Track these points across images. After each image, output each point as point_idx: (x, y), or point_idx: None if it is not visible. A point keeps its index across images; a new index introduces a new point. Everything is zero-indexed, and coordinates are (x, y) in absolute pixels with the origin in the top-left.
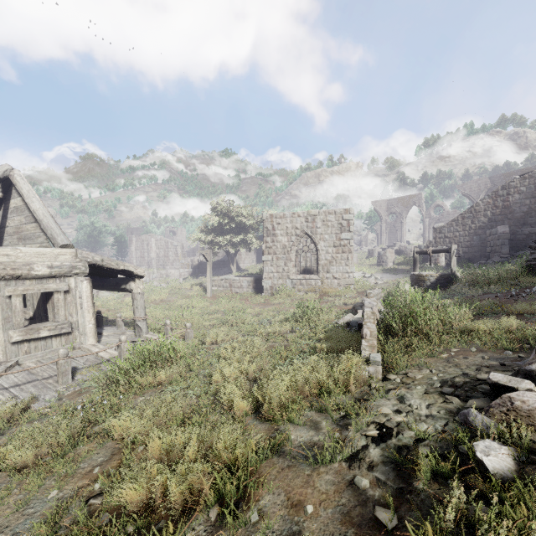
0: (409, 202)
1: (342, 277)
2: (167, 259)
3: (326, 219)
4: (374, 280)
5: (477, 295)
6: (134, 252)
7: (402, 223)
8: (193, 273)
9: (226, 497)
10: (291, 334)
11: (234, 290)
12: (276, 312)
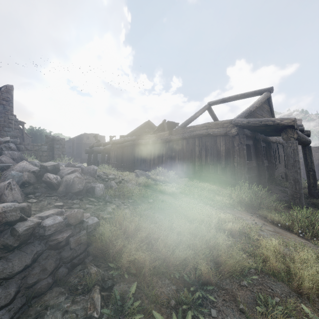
0: None
1: None
2: None
3: None
4: None
5: None
6: None
7: None
8: None
9: None
10: None
11: None
12: None
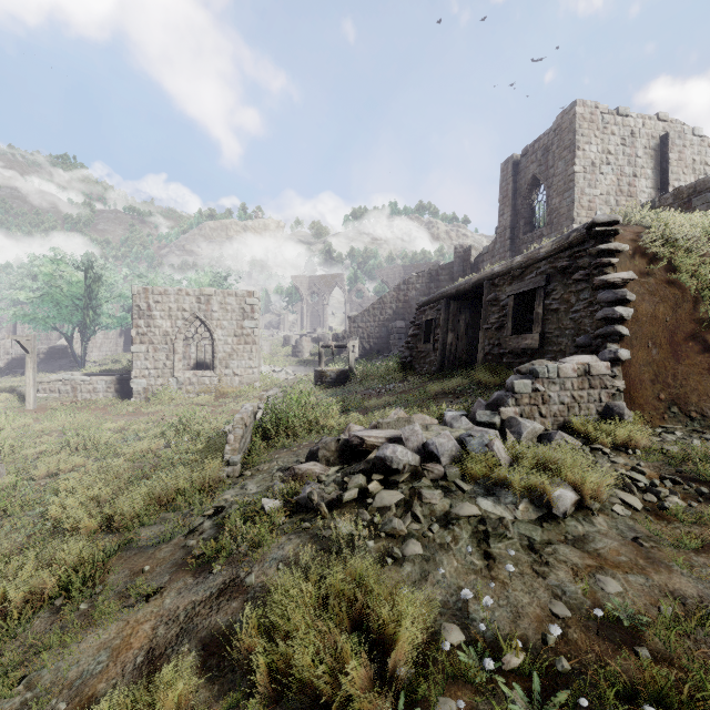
0: (332, 282)
1: (246, 373)
2: None
3: (225, 302)
4: (285, 375)
5: (360, 391)
6: None
7: (325, 305)
8: None
9: (72, 586)
10: (167, 450)
11: (82, 395)
12: (151, 424)
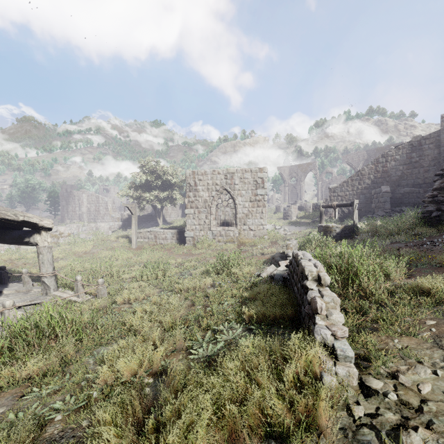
0: (307, 168)
1: (258, 229)
2: (98, 213)
3: (243, 177)
4: (283, 231)
5: (386, 244)
6: (65, 207)
7: (301, 185)
8: (122, 226)
9: None
10: (212, 289)
11: (159, 241)
12: (198, 263)
